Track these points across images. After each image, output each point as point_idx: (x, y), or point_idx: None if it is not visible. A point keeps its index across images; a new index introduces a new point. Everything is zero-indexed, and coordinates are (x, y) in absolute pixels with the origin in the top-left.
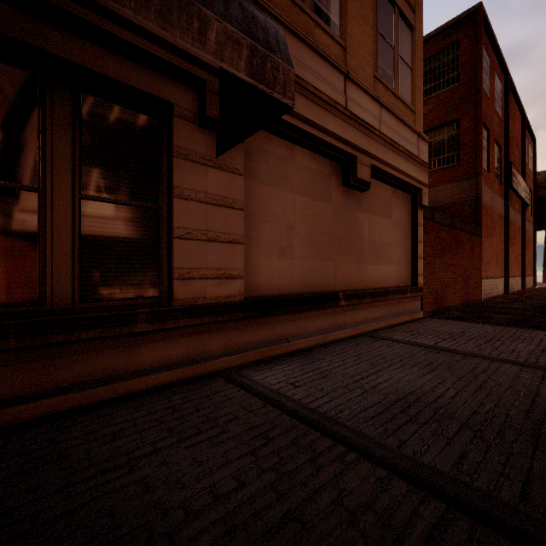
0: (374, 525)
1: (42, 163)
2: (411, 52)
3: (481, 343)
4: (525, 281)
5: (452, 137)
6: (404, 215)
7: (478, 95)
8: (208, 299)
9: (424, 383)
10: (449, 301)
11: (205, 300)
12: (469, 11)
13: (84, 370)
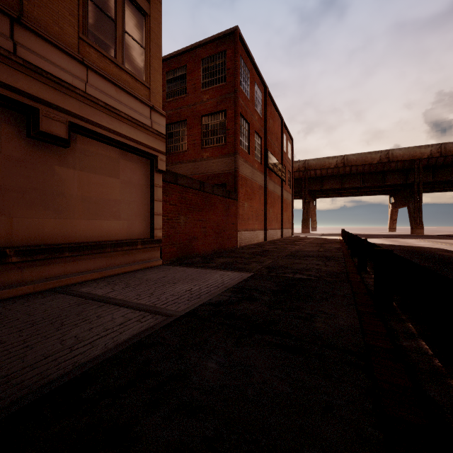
0: None
1: None
2: (144, 34)
3: (153, 288)
4: (282, 232)
5: (222, 123)
6: (140, 176)
7: (235, 94)
8: None
9: None
10: (198, 249)
11: None
12: (231, 30)
13: None
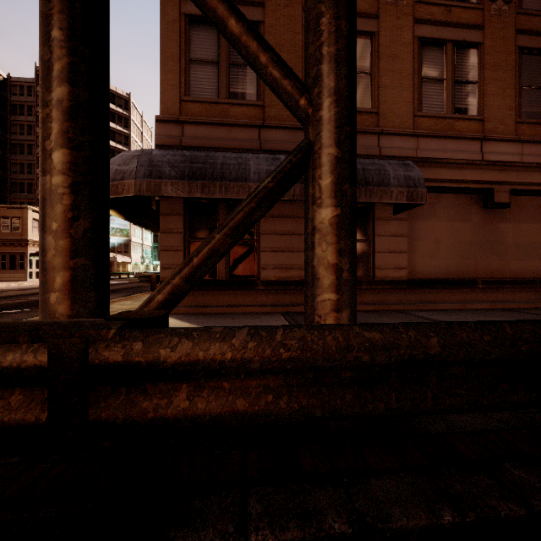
0: None
1: None
2: None
3: None
4: None
5: None
6: None
7: None
8: (390, 278)
9: None
10: None
11: (388, 278)
12: None
13: None
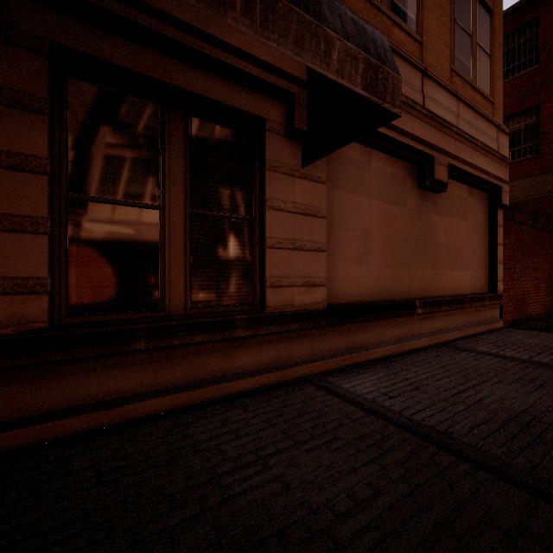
0: (539, 549)
1: (162, 183)
2: (490, 38)
3: None
4: None
5: (530, 126)
6: (481, 216)
7: None
8: (295, 306)
9: (534, 401)
10: (531, 310)
11: (292, 307)
12: None
13: (195, 371)
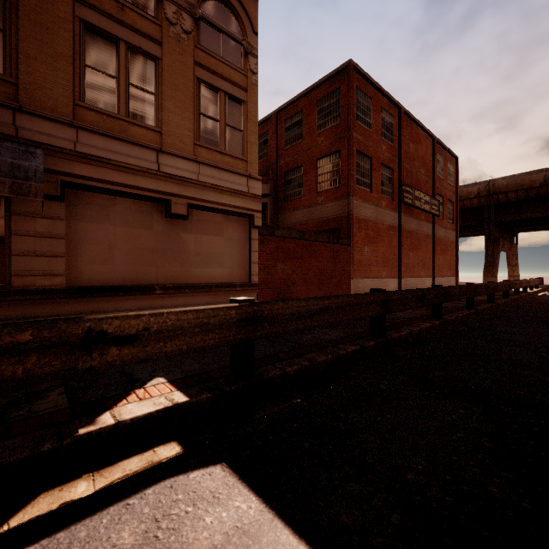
0: None
1: None
2: (242, 119)
3: None
4: (434, 281)
5: (336, 164)
6: (240, 233)
7: (349, 132)
8: (37, 286)
9: None
10: (297, 295)
11: (34, 287)
12: (344, 65)
13: None
